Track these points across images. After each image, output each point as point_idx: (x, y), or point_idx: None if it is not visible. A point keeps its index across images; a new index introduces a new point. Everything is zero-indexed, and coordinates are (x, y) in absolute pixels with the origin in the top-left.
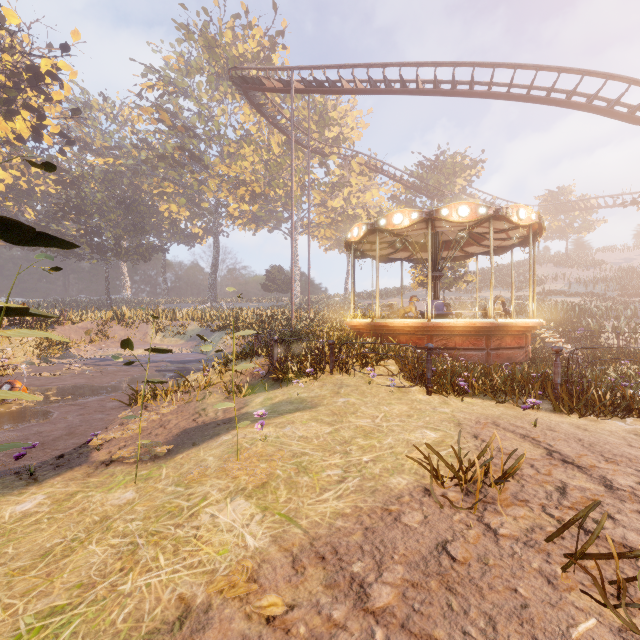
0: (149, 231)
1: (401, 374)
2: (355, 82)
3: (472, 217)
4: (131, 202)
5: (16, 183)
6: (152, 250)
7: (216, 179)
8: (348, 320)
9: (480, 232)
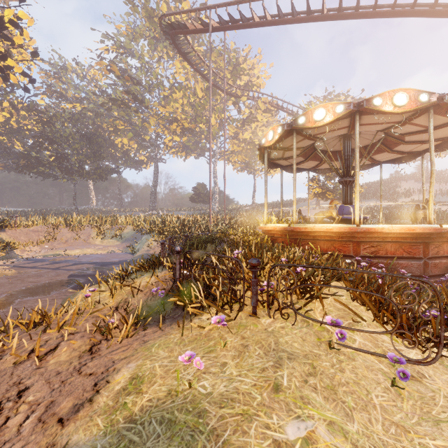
0: (105, 157)
1: (378, 321)
2: (265, 14)
3: (411, 106)
4: (91, 135)
5: (8, 122)
6: (108, 172)
7: (155, 117)
8: (262, 225)
9: (402, 133)
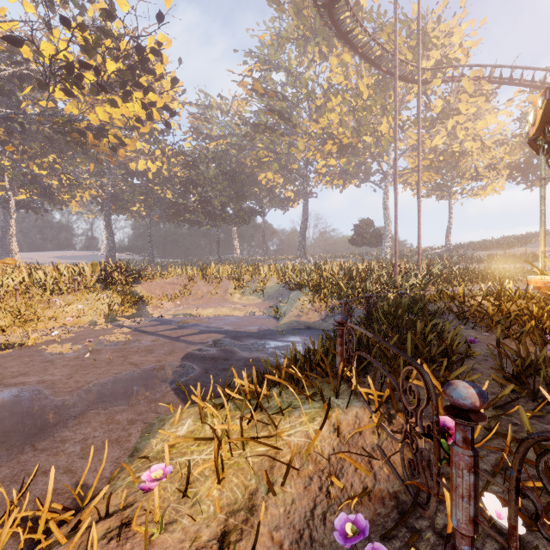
0: (248, 197)
1: None
2: None
3: None
4: (234, 173)
5: (160, 172)
6: (251, 214)
7: (304, 138)
8: None
9: None
